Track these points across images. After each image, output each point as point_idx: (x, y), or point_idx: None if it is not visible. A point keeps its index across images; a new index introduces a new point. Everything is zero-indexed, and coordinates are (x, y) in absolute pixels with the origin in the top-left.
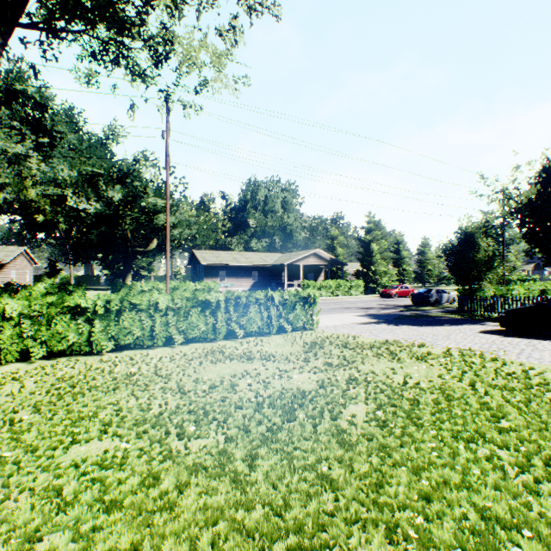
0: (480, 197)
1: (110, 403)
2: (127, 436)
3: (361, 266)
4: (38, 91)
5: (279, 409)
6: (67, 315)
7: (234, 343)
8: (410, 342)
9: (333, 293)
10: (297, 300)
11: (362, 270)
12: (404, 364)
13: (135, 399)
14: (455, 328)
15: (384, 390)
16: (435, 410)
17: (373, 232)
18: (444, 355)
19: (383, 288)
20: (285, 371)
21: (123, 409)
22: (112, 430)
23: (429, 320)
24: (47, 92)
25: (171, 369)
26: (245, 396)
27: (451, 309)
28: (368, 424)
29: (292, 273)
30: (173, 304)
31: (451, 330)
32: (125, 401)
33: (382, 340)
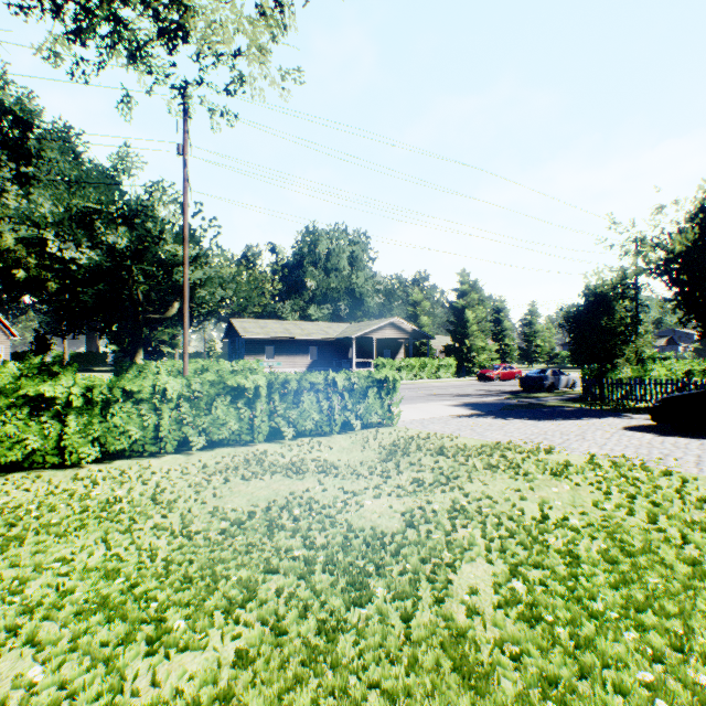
0: (611, 248)
1: (59, 559)
2: (48, 647)
3: (452, 340)
4: (18, 102)
5: (341, 574)
6: (23, 409)
7: (280, 448)
8: (532, 445)
9: (416, 375)
10: (370, 384)
11: (453, 345)
12: (534, 483)
13: (105, 549)
14: (587, 423)
15: (513, 532)
16: (614, 578)
17: (468, 296)
18: (592, 468)
19: (481, 369)
20: (352, 494)
21: (74, 574)
22: (29, 628)
23: (548, 412)
24: (32, 104)
25: (179, 491)
26: (287, 543)
27: (573, 396)
28: (504, 612)
29: (362, 349)
30: (190, 391)
31: (583, 425)
32: (87, 554)
33: (492, 442)
